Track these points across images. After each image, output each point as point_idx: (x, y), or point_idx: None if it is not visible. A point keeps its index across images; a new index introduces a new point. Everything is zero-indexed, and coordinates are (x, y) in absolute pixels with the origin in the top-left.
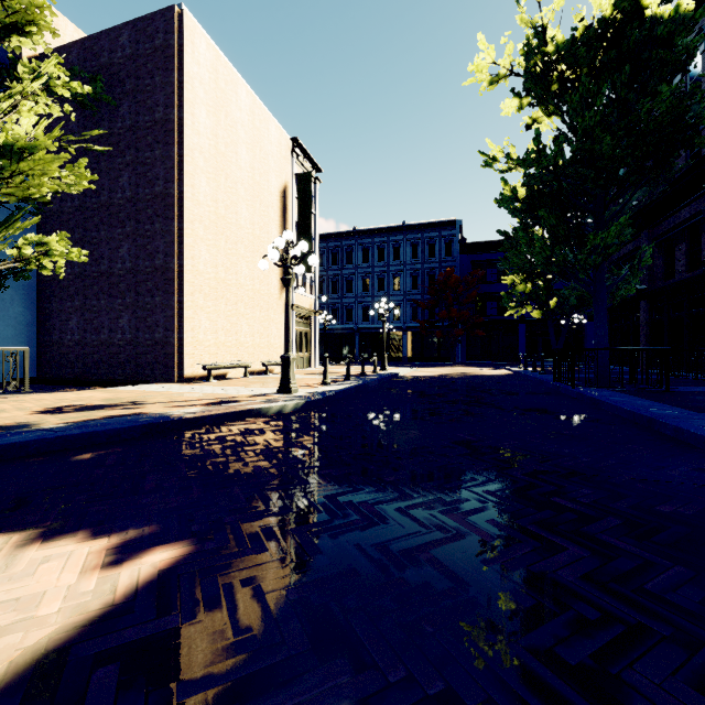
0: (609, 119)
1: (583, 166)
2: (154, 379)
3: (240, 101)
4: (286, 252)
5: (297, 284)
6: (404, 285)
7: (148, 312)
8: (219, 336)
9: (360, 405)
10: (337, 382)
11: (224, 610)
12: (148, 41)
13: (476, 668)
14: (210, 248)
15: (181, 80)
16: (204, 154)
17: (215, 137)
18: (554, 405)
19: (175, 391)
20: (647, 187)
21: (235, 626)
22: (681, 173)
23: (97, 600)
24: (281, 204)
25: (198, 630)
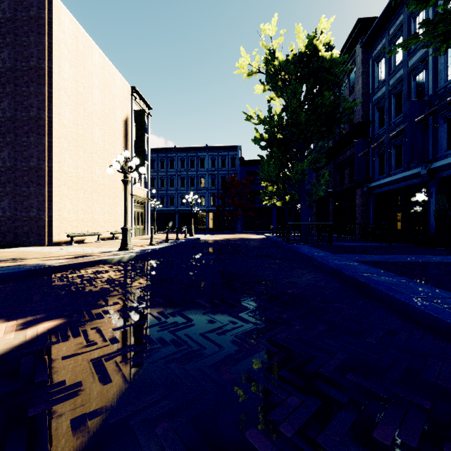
0: (304, 105)
1: (293, 127)
2: (29, 244)
3: (94, 60)
4: (125, 164)
5: (135, 181)
6: (207, 184)
7: (24, 197)
8: (79, 214)
9: (170, 256)
10: (159, 244)
11: (82, 337)
12: (24, 11)
13: (184, 340)
14: (73, 156)
15: (50, 42)
16: (68, 93)
17: (76, 82)
18: (275, 253)
19: (47, 251)
20: (325, 140)
21: (87, 341)
22: (345, 132)
23: (17, 341)
24: (124, 129)
25: (70, 344)
